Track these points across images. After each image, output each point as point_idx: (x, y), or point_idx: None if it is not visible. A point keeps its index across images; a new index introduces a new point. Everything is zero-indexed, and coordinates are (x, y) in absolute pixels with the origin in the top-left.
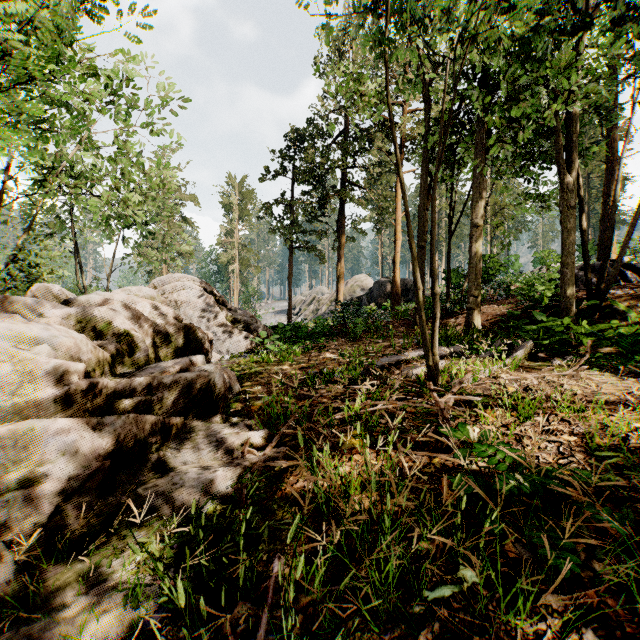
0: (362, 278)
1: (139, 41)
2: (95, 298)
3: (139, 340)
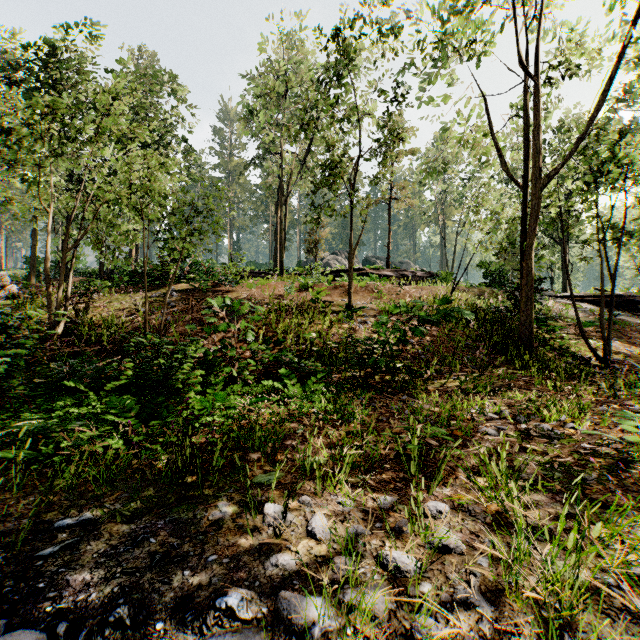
0: None
1: None
2: None
3: None
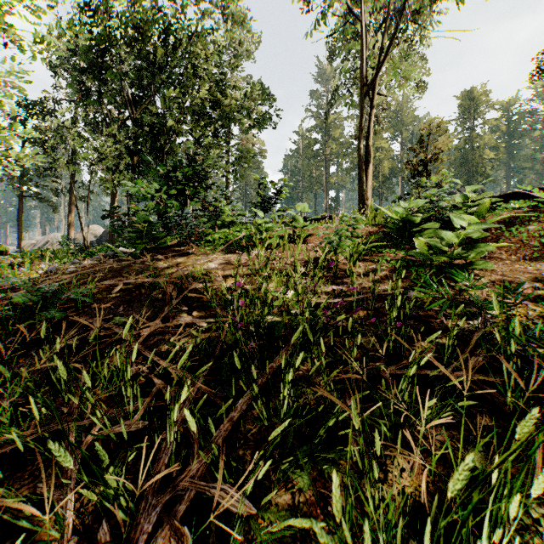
0: (96, 228)
1: None
2: None
3: None
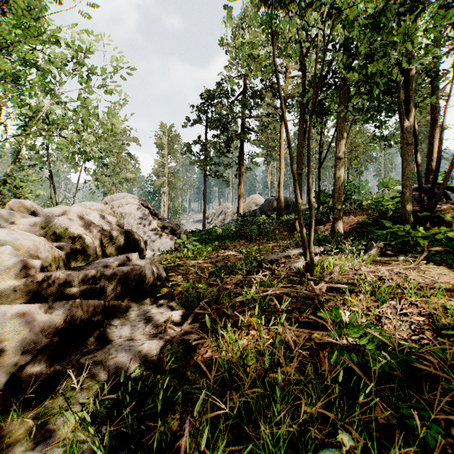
0: (256, 197)
1: (90, 18)
2: (56, 210)
3: (89, 242)
